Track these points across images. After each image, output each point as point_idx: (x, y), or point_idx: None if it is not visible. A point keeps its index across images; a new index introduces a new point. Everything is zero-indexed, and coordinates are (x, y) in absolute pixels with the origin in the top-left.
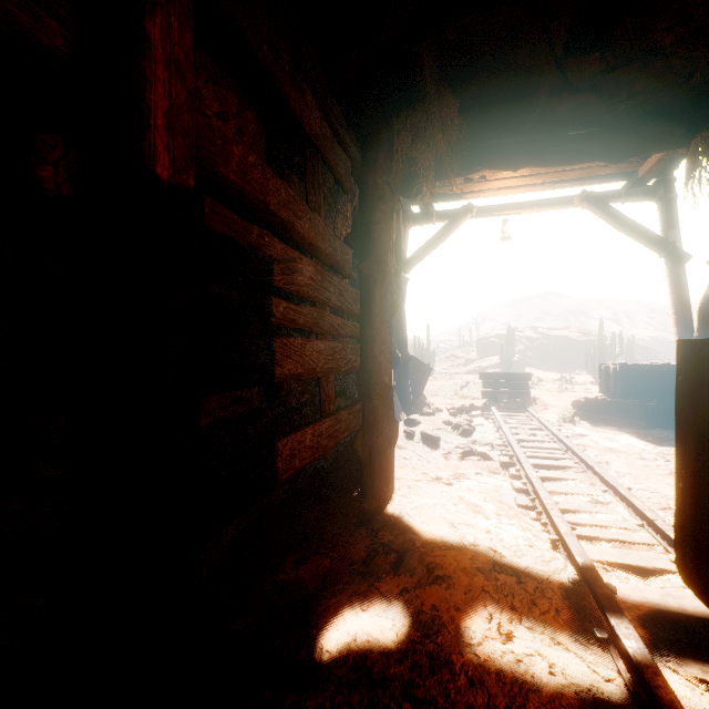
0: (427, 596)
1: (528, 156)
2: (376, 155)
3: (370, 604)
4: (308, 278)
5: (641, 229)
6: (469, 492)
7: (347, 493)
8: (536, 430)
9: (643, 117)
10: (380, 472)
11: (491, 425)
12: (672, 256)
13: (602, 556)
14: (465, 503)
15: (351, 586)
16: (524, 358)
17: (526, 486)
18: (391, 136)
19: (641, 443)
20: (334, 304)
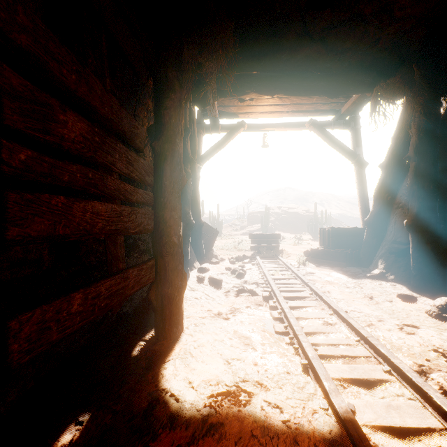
0: None
1: (281, 86)
2: (167, 53)
3: None
4: (78, 135)
5: (343, 146)
6: (241, 325)
7: (144, 335)
8: (284, 271)
9: (348, 69)
10: (170, 317)
11: (256, 269)
12: (359, 163)
13: (338, 373)
14: (238, 336)
15: None
16: (274, 225)
17: (281, 315)
18: (180, 40)
19: (345, 277)
20: (119, 170)
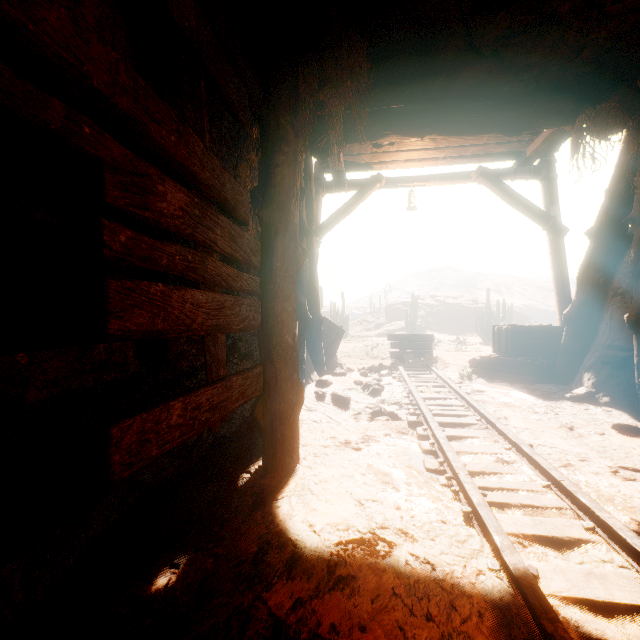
0: (325, 610)
1: (434, 124)
2: (278, 92)
3: (253, 627)
4: (177, 208)
5: (528, 204)
6: (378, 457)
7: (248, 465)
8: (439, 387)
9: (536, 93)
10: (283, 442)
11: (399, 384)
12: (554, 229)
13: (516, 528)
14: (374, 472)
15: (233, 599)
16: (425, 322)
17: (434, 447)
18: (295, 74)
19: (532, 397)
20: (221, 249)
